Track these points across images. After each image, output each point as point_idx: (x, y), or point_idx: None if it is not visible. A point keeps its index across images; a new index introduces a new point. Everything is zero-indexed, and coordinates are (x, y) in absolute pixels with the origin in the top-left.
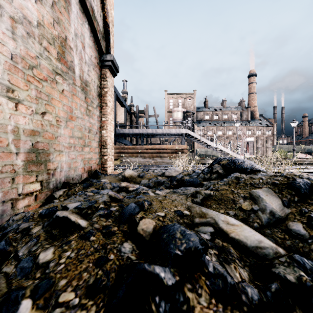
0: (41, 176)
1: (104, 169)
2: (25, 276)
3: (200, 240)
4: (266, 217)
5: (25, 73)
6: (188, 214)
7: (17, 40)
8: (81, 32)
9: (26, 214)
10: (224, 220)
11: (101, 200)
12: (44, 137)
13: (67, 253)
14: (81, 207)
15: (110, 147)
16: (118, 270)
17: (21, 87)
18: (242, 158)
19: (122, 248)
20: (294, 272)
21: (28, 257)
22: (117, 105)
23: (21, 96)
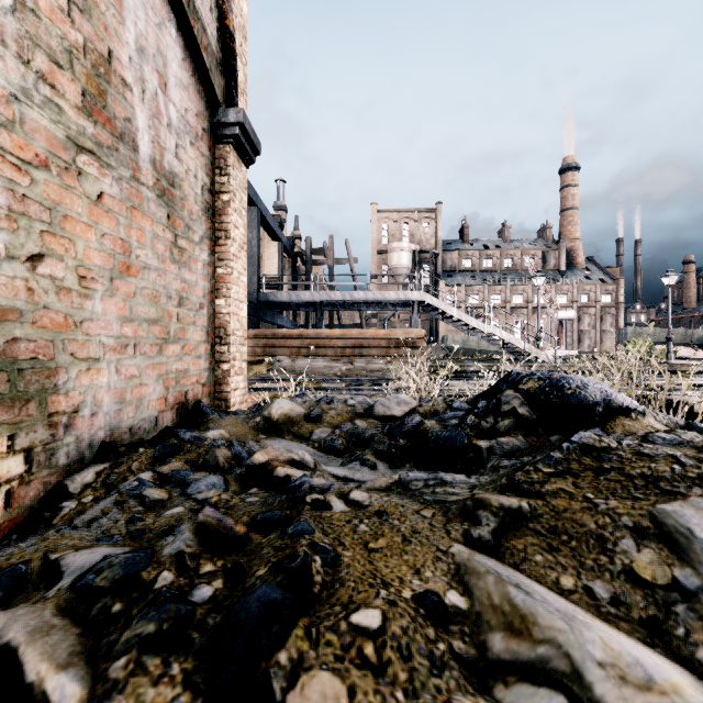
0: (27, 436)
1: (223, 397)
2: None
3: None
4: None
5: None
6: (462, 609)
7: None
8: (157, 46)
9: None
10: (604, 660)
11: (169, 550)
12: (37, 325)
13: None
14: (92, 587)
15: (238, 341)
16: None
17: None
18: (550, 359)
19: None
20: None
21: None
22: (263, 237)
23: None
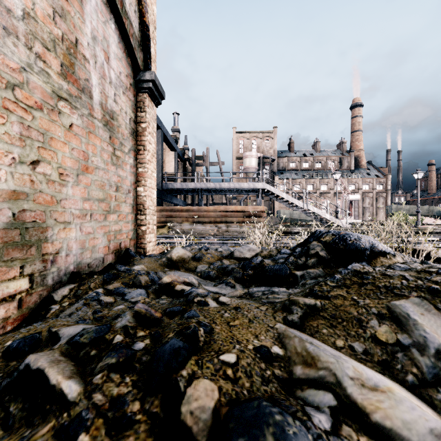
0: (30, 267)
1: (142, 247)
2: None
3: None
4: (431, 364)
5: None
6: (280, 354)
7: None
8: (103, 35)
9: None
10: (354, 376)
11: (119, 325)
12: (36, 202)
13: None
14: (79, 342)
15: (151, 213)
16: None
17: None
18: (344, 225)
19: None
20: None
21: None
22: (165, 149)
23: None
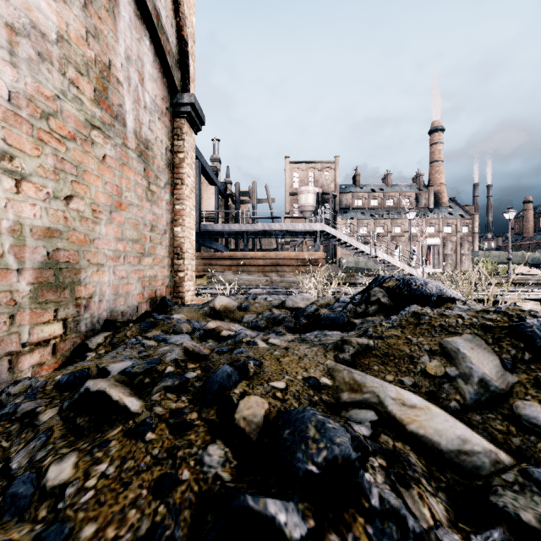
0: (64, 311)
1: (179, 296)
2: (18, 514)
3: (352, 439)
4: (473, 391)
5: (35, 126)
6: (329, 384)
7: (19, 66)
8: (137, 54)
9: (32, 384)
10: (395, 397)
11: (169, 358)
12: (69, 241)
13: (100, 467)
14: (132, 372)
15: (190, 257)
16: (196, 504)
17: (26, 151)
18: (419, 274)
19: (206, 456)
20: (534, 506)
21: (27, 474)
22: (203, 183)
23: (26, 166)
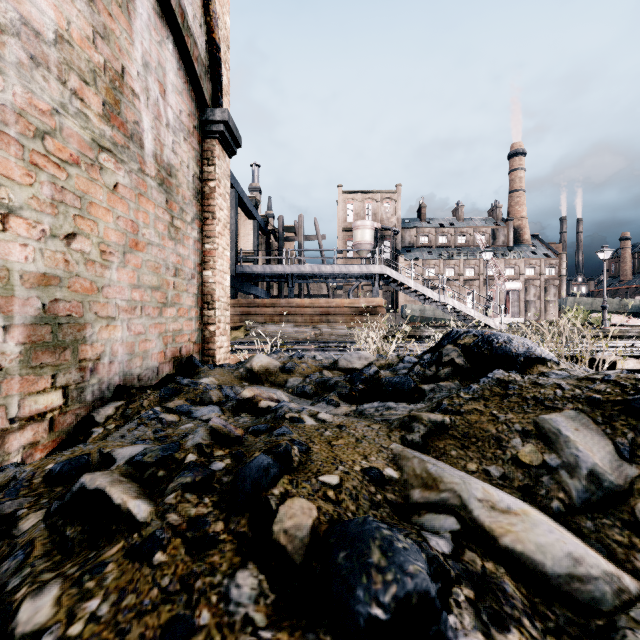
0: (64, 376)
1: (210, 354)
2: None
3: (429, 562)
4: (581, 488)
5: (26, 147)
6: (395, 477)
7: (6, 72)
8: (158, 60)
9: (15, 475)
10: (483, 498)
11: (191, 442)
12: (71, 289)
13: (90, 604)
14: (142, 462)
15: (223, 307)
16: None
17: (15, 178)
18: (497, 325)
19: (234, 587)
20: None
21: None
22: (240, 216)
23: (15, 198)
